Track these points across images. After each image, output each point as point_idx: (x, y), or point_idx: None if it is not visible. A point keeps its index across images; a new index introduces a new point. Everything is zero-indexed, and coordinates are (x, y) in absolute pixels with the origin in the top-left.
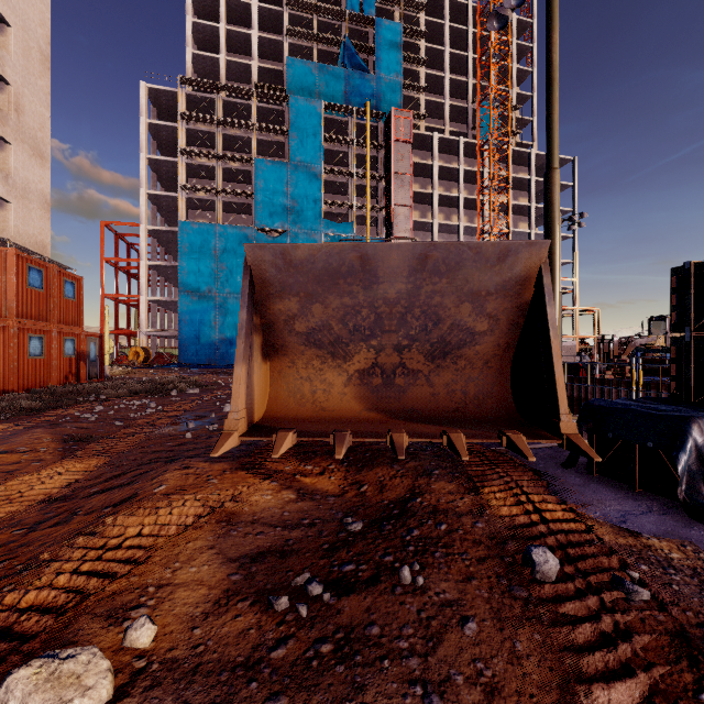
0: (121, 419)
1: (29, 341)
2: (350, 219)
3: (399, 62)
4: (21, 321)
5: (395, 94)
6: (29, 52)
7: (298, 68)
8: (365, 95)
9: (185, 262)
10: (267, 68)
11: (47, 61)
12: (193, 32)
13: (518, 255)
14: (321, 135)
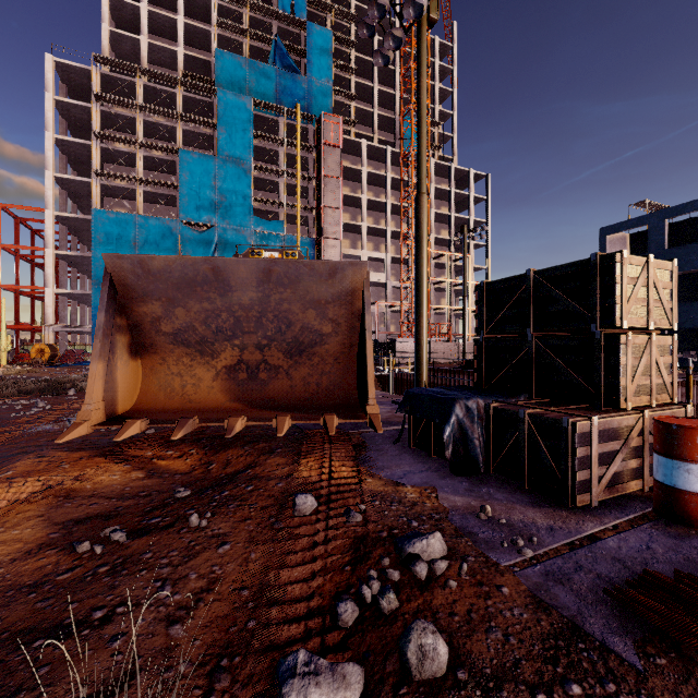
0: None
1: None
2: (281, 217)
3: (330, 68)
4: None
5: (326, 98)
6: None
7: (227, 61)
8: (297, 96)
9: (100, 253)
10: (195, 57)
11: None
12: (110, 8)
13: (345, 272)
14: (251, 132)
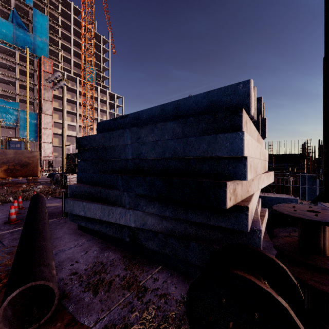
0: None
1: None
2: (17, 100)
3: (47, 33)
4: None
5: (45, 47)
6: None
7: None
8: (27, 42)
9: None
10: None
11: None
12: None
13: (34, 152)
14: None
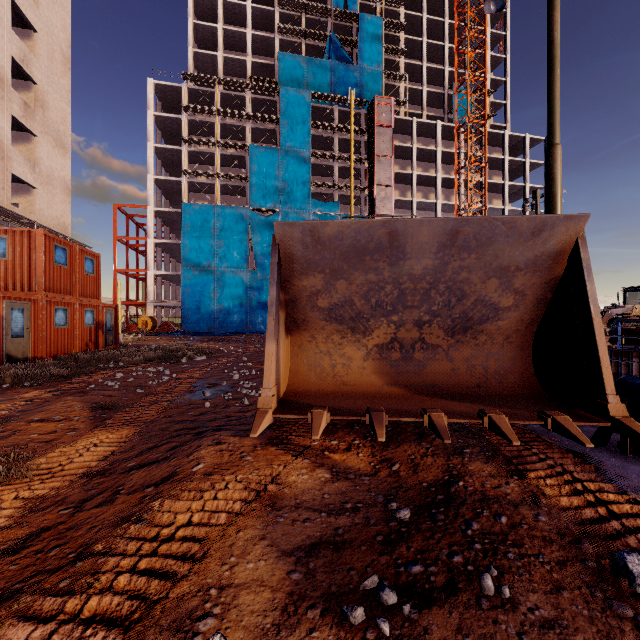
0: (141, 387)
1: (55, 313)
2: (335, 199)
3: (381, 53)
4: (48, 295)
5: (377, 82)
6: (52, 54)
7: (288, 62)
8: (349, 84)
9: (187, 240)
10: (260, 63)
11: (68, 62)
12: (193, 32)
13: (554, 230)
14: (309, 123)
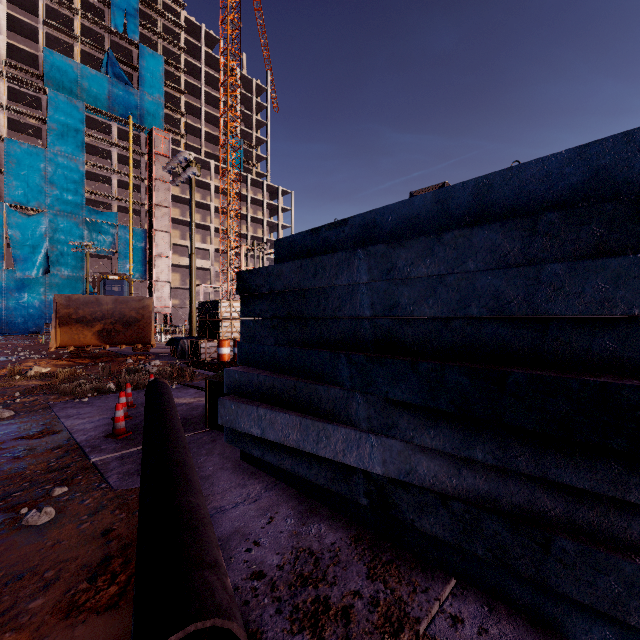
0: None
1: None
2: (114, 208)
3: (162, 87)
4: None
5: (158, 111)
6: None
7: (57, 61)
8: (129, 105)
9: None
10: (19, 47)
11: None
12: None
13: (145, 300)
14: (84, 133)
